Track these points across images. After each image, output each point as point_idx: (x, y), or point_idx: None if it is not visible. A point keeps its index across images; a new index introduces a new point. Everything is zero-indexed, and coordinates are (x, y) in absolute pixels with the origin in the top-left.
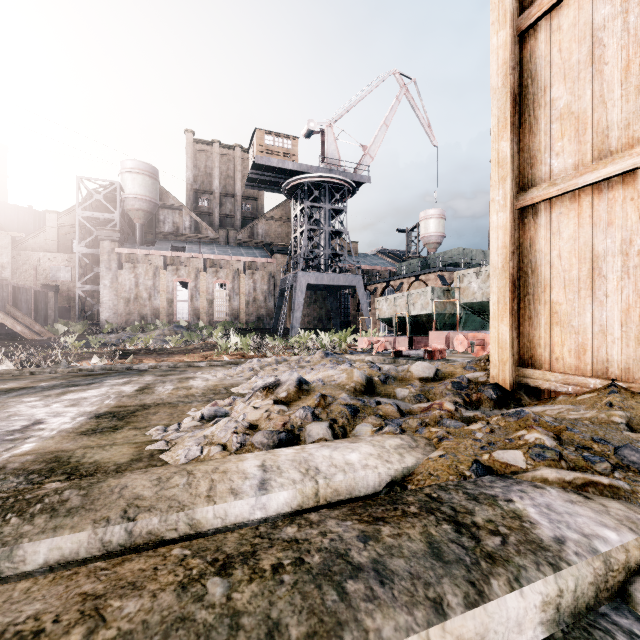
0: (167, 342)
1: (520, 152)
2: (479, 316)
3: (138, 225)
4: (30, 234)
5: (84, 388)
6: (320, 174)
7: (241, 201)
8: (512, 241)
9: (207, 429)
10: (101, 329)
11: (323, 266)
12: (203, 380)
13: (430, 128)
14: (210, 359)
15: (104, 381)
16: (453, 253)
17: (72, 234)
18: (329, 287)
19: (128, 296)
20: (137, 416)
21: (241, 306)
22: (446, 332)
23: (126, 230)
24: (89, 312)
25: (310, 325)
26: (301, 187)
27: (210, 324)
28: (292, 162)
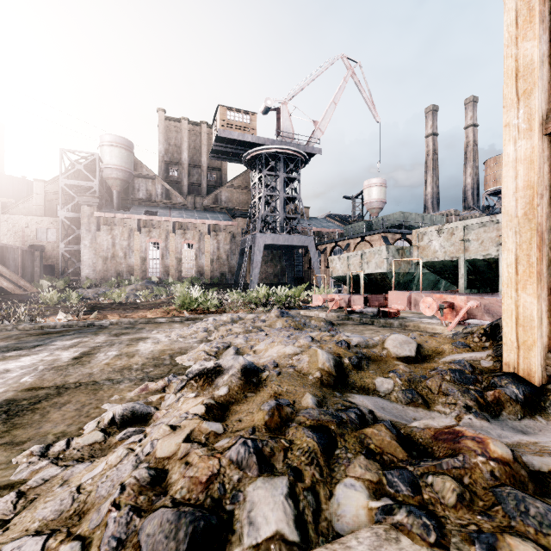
0: (139, 296)
1: (550, 55)
2: (439, 275)
3: (115, 192)
4: (20, 200)
5: (22, 353)
6: (276, 146)
7: (207, 171)
8: (540, 178)
9: (95, 463)
10: (81, 284)
11: (279, 228)
12: (153, 342)
13: (373, 106)
14: (171, 314)
15: (52, 342)
16: (395, 216)
17: (57, 200)
18: (284, 247)
19: (106, 255)
20: (35, 411)
21: (206, 264)
22: (407, 292)
23: (104, 196)
24: (71, 269)
25: (267, 280)
26: (259, 158)
27: (179, 280)
28: (251, 135)
